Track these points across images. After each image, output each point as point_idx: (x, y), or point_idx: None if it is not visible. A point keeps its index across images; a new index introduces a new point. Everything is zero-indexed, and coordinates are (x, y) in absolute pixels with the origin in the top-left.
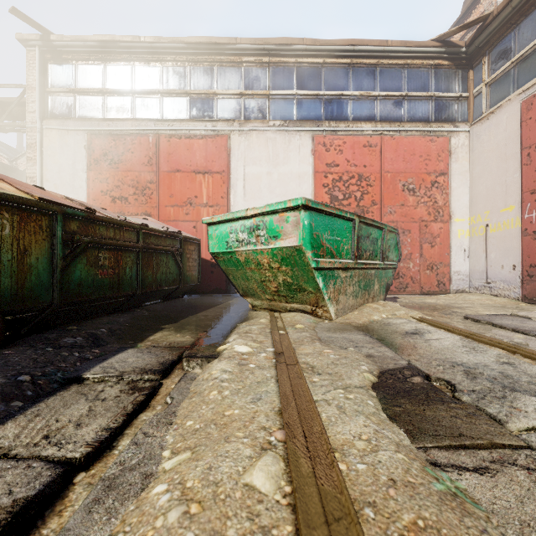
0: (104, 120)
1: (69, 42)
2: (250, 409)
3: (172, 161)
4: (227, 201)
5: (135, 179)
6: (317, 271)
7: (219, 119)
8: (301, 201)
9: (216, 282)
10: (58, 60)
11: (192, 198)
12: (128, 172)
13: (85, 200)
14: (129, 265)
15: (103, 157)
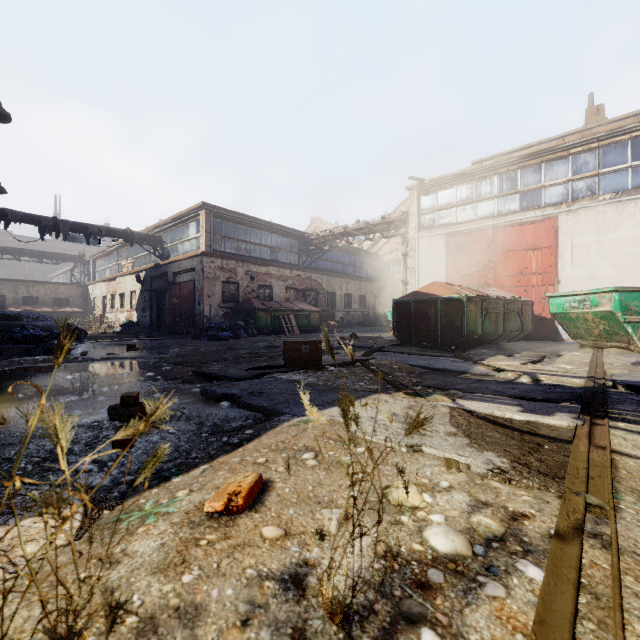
0: (455, 224)
1: (434, 181)
2: (581, 358)
3: (506, 244)
4: (554, 269)
5: (478, 261)
6: (626, 323)
7: (546, 205)
8: (611, 289)
9: (544, 332)
10: (426, 193)
11: (522, 269)
12: (473, 257)
13: (443, 278)
14: (500, 320)
15: (456, 249)
